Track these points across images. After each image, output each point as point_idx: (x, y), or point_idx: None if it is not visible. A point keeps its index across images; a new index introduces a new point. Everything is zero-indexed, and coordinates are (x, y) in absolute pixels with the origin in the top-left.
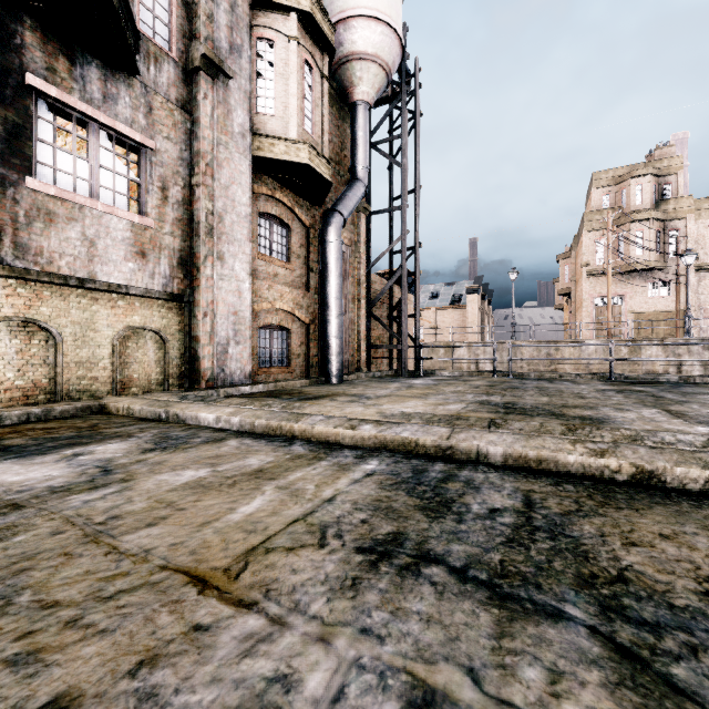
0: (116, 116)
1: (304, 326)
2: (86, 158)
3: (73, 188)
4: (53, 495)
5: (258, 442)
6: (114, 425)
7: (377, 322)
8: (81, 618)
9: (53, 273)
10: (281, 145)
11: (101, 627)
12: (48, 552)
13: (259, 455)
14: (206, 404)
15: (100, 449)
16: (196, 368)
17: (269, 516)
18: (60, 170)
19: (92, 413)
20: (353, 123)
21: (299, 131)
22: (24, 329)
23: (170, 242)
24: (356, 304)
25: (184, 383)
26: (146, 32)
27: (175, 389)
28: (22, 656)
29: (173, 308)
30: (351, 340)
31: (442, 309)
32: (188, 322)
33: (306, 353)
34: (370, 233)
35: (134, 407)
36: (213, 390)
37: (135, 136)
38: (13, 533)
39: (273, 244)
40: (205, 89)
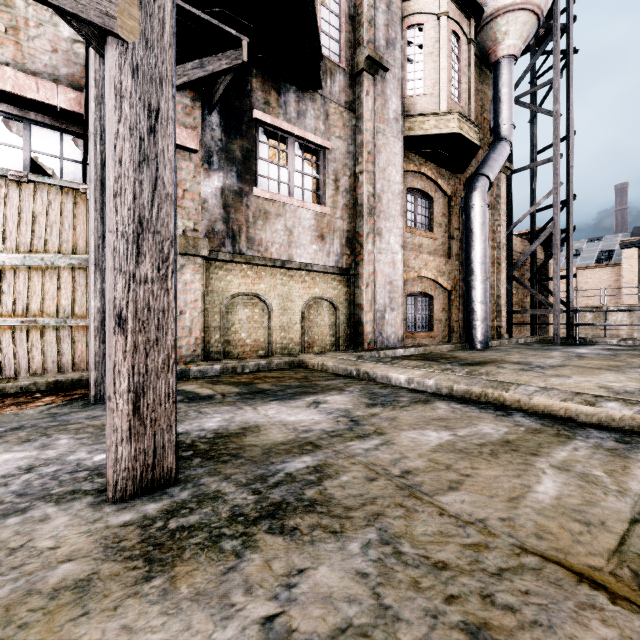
0: (305, 128)
1: (445, 292)
2: (286, 166)
3: (278, 191)
4: (333, 439)
5: (468, 408)
6: (320, 379)
7: (516, 286)
8: (492, 595)
9: (268, 258)
10: (431, 120)
11: (528, 616)
12: (381, 499)
13: (487, 423)
14: (391, 365)
15: (329, 399)
16: (360, 332)
17: (588, 506)
18: (271, 178)
19: (295, 367)
20: (496, 82)
21: (447, 102)
22: (251, 301)
23: (340, 224)
24: (495, 268)
25: (349, 345)
26: (324, 53)
27: (343, 349)
28: (473, 628)
29: (341, 281)
30: (490, 305)
31: (585, 269)
32: (353, 292)
33: (447, 319)
34: (511, 193)
35: (327, 363)
36: (375, 352)
37: (317, 141)
38: (335, 471)
39: (417, 216)
40: (367, 86)
